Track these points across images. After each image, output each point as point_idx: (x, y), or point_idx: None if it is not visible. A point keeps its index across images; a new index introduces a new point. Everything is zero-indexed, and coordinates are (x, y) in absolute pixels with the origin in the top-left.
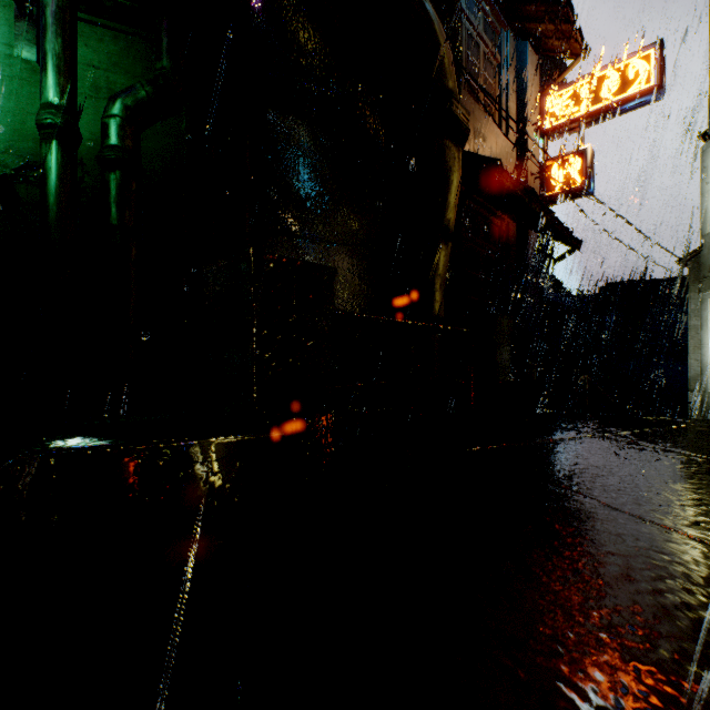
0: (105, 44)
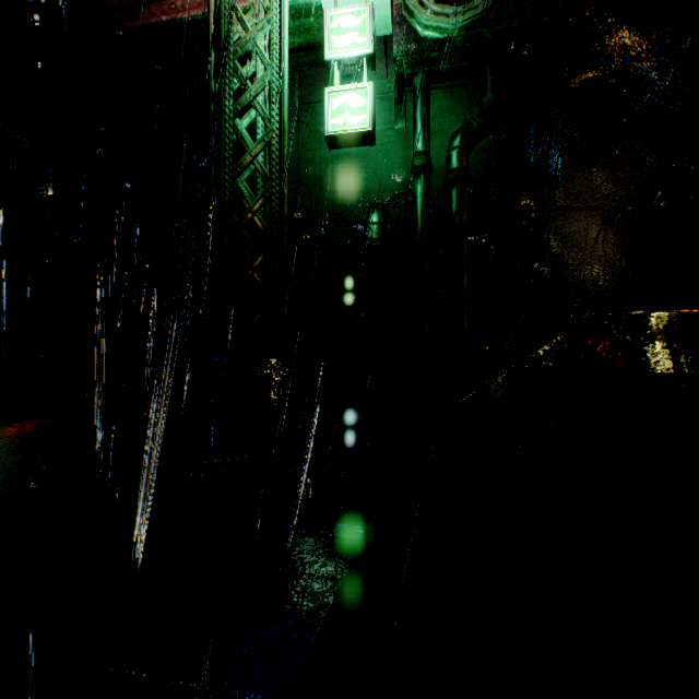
0: (438, 100)
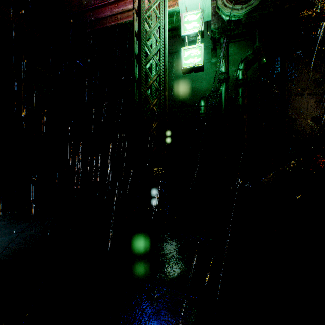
0: (231, 47)
